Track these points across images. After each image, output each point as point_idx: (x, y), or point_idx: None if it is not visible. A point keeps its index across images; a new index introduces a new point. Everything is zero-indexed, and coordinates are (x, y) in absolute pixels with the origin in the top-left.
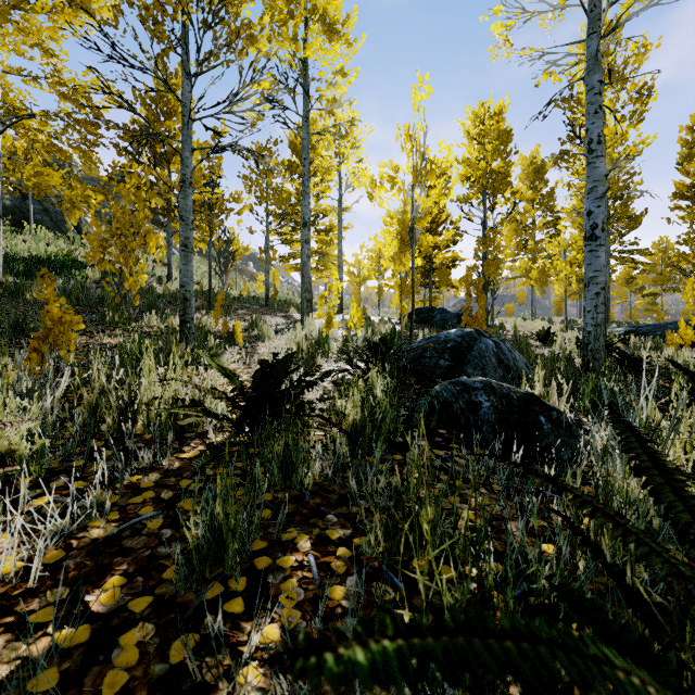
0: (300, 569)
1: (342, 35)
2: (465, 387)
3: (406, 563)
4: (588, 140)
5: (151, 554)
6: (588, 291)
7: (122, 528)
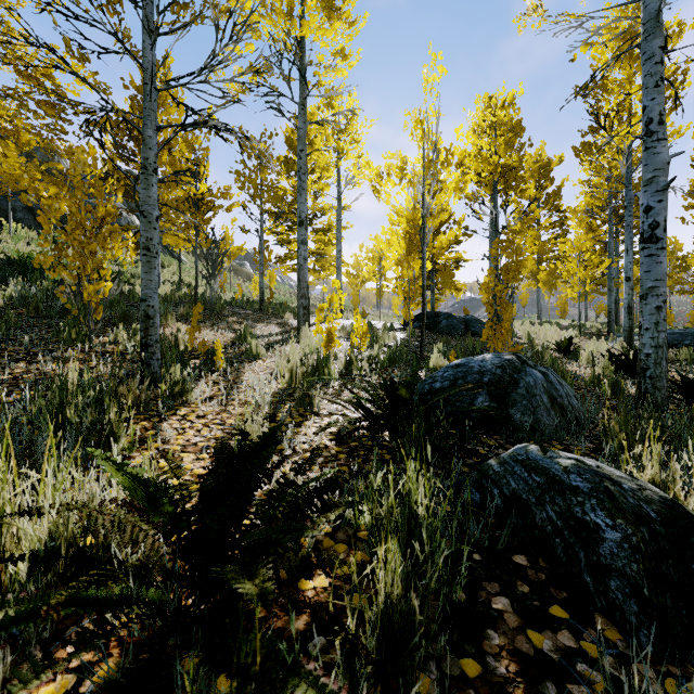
0: None
1: (343, 13)
2: (552, 480)
3: None
4: (645, 120)
5: None
6: (645, 304)
7: None
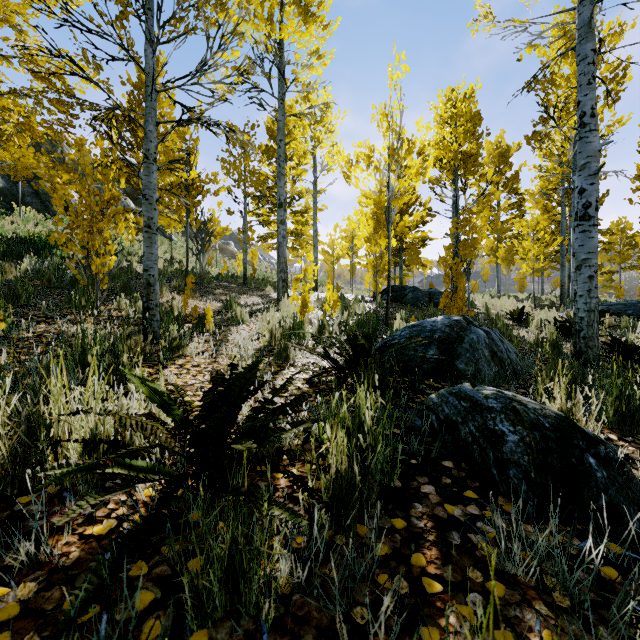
0: None
1: (317, 17)
2: (474, 404)
3: None
4: (579, 113)
5: None
6: (579, 274)
7: None
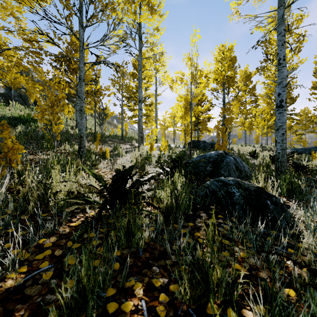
0: (136, 313)
1: (157, 11)
2: (224, 183)
3: (204, 306)
4: (278, 58)
5: (41, 300)
6: (278, 132)
7: (26, 278)
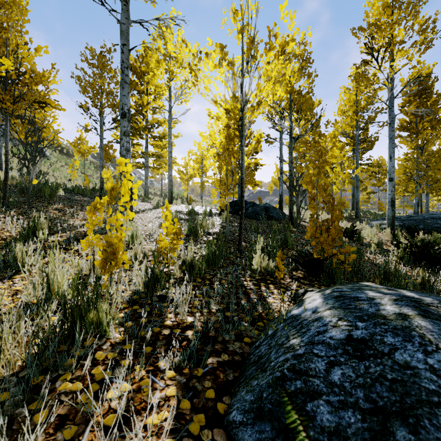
0: None
1: None
2: None
3: None
4: None
5: None
6: None
7: None
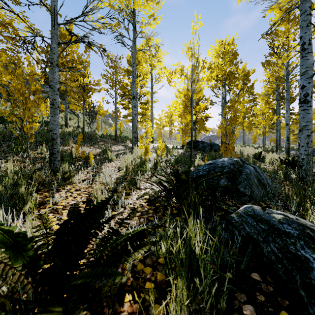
0: None
1: None
2: (272, 227)
3: None
4: (301, 43)
5: None
6: (302, 134)
7: None
